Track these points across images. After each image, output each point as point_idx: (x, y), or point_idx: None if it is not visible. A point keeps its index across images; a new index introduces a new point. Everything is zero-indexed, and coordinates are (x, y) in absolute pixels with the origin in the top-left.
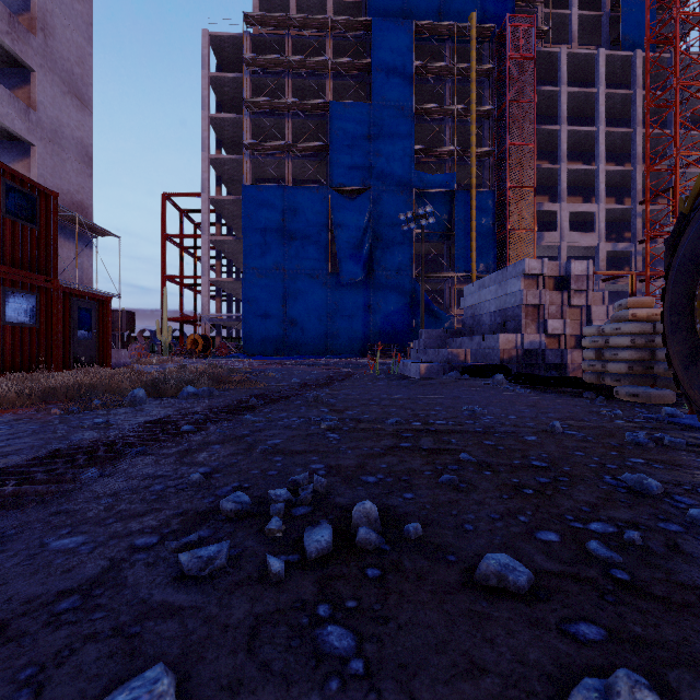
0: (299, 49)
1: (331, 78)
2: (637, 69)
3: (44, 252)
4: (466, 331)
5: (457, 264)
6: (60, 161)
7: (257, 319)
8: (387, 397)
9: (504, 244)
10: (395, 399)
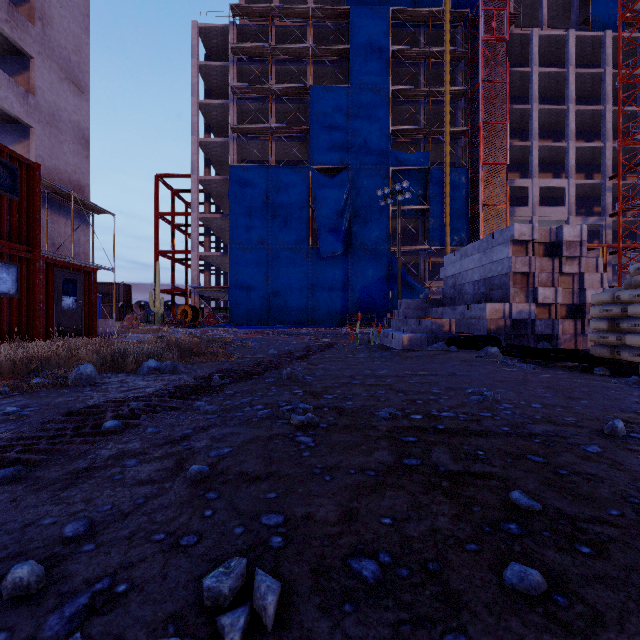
0: (281, 38)
1: (312, 64)
2: (607, 48)
3: (25, 222)
4: (446, 301)
5: (432, 238)
6: (58, 143)
7: (243, 291)
8: (372, 373)
9: (477, 218)
10: (381, 377)
